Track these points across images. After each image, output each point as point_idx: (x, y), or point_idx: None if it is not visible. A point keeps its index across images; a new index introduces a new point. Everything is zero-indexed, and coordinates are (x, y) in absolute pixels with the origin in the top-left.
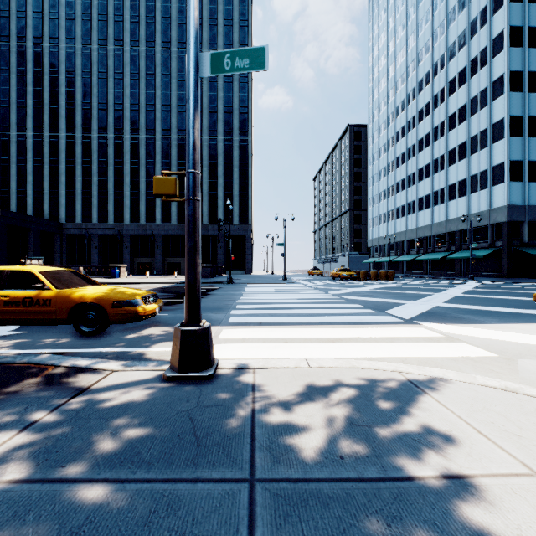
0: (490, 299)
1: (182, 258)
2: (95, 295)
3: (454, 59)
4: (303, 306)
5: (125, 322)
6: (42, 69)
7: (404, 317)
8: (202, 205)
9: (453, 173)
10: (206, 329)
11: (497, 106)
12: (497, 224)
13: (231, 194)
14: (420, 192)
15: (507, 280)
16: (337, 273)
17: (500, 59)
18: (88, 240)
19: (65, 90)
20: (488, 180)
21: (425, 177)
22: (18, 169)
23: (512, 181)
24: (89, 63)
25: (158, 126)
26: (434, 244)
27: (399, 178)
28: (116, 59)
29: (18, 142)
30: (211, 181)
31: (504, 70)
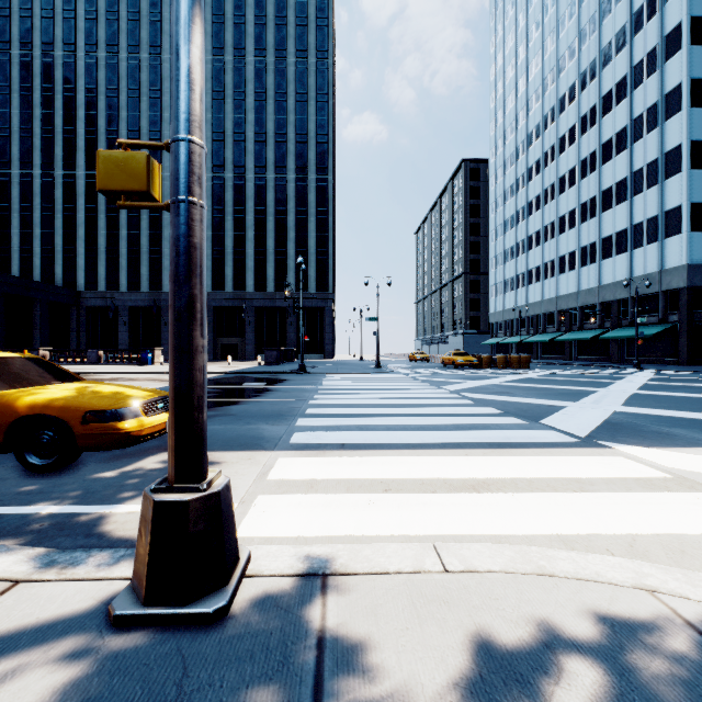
0: (688, 399)
1: (240, 338)
2: (54, 401)
3: (609, 65)
4: (409, 412)
5: (106, 449)
6: (53, 86)
7: (576, 434)
8: (266, 267)
9: (608, 222)
10: (214, 497)
11: (671, 128)
12: (671, 290)
13: (305, 252)
14: (562, 248)
15: (689, 369)
16: (450, 358)
17: (676, 63)
18: (114, 314)
19: (84, 113)
20: (659, 230)
21: (568, 227)
22: (22, 219)
23: (694, 231)
24: (115, 77)
25: (208, 160)
26: (581, 318)
27: (533, 230)
28: (152, 71)
29: (21, 184)
30: (278, 234)
31: (682, 78)
